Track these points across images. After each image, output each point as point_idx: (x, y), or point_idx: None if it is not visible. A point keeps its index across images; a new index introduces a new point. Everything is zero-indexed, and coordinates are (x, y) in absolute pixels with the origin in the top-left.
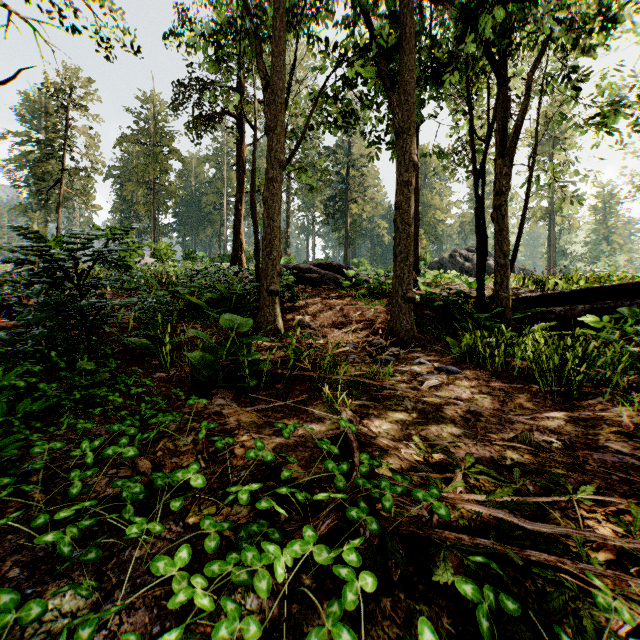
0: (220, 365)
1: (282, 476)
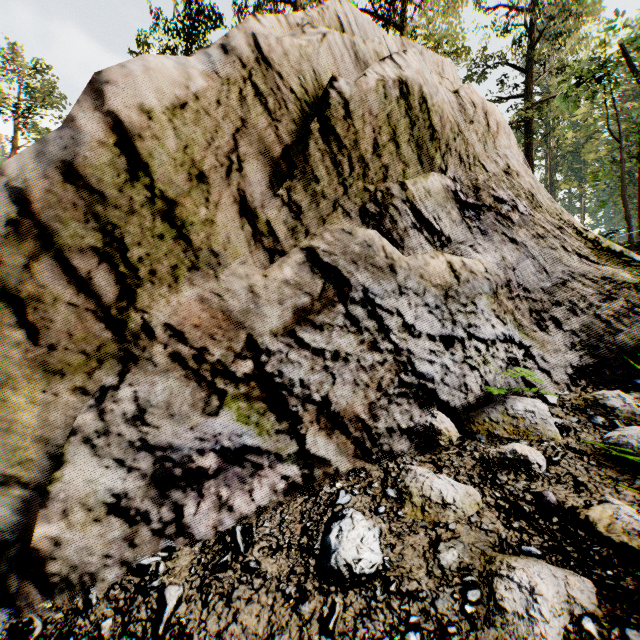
0: None
1: None
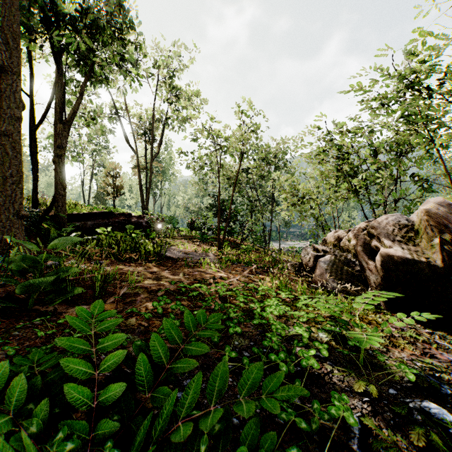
0: (58, 282)
1: (211, 292)
